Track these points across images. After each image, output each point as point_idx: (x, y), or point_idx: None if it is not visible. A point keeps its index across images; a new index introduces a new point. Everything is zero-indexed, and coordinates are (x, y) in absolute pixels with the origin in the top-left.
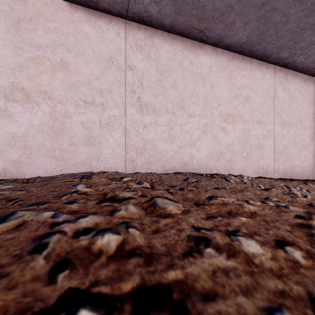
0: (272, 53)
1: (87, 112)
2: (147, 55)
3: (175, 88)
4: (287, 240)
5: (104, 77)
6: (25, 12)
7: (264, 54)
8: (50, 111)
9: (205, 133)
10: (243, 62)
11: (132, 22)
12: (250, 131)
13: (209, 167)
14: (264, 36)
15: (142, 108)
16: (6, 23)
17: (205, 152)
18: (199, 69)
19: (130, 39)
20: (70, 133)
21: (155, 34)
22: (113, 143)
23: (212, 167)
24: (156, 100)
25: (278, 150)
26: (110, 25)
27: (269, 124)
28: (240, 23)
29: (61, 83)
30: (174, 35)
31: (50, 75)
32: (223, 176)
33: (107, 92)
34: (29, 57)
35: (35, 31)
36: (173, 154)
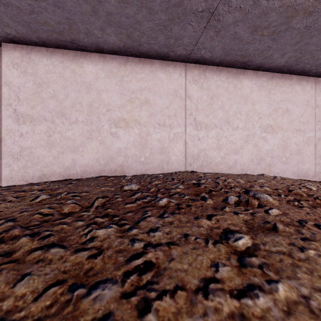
0: (311, 70)
1: (161, 131)
2: (201, 86)
3: (222, 108)
4: (279, 189)
5: (171, 106)
6: (125, 71)
7: (303, 71)
8: (139, 132)
9: (247, 142)
10: (283, 79)
11: (190, 64)
12: (289, 139)
13: (251, 170)
14: (301, 60)
15: (197, 126)
16: (115, 80)
17: (247, 158)
18: (241, 91)
19: (188, 76)
20: (150, 146)
21: (207, 69)
22: (177, 152)
23: (253, 170)
24: (207, 119)
25: (319, 155)
26: (175, 69)
27: (309, 132)
28: (278, 55)
29: (145, 113)
30: (222, 67)
31: (139, 109)
32: (261, 175)
33: (173, 116)
34: (127, 99)
35: (131, 82)
36: (220, 160)
